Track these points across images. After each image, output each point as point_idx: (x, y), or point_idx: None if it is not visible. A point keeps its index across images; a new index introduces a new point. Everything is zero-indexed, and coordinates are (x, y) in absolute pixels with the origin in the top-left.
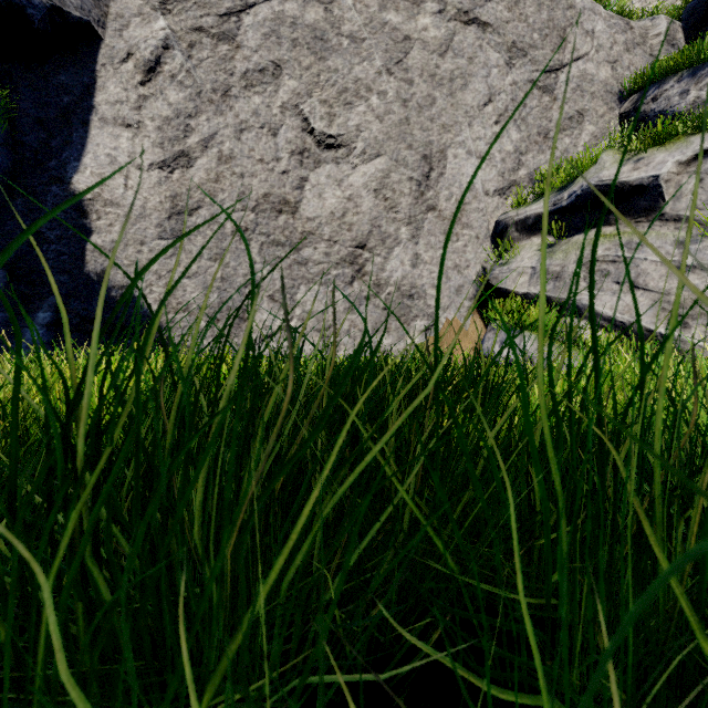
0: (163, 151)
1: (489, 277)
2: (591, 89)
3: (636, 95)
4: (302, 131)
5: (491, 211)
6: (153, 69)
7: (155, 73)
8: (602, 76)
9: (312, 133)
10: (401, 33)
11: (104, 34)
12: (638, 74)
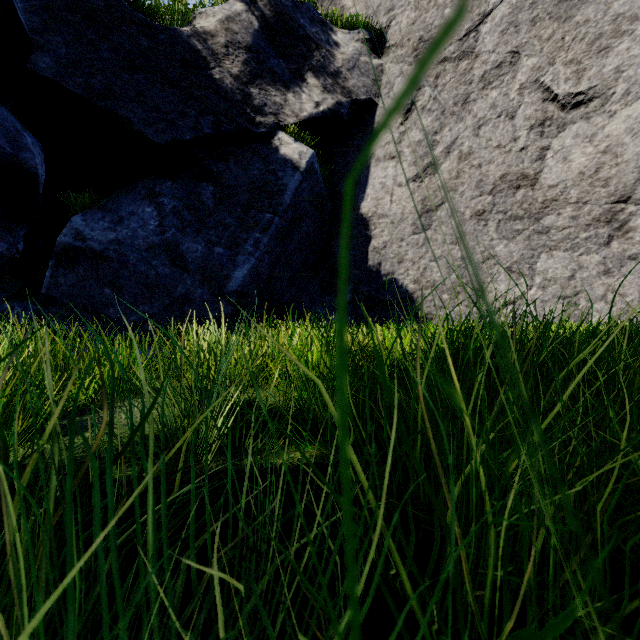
0: (415, 167)
1: None
2: None
3: None
4: (542, 102)
5: None
6: (409, 109)
7: (410, 112)
8: None
9: (554, 99)
10: None
11: (378, 101)
12: None
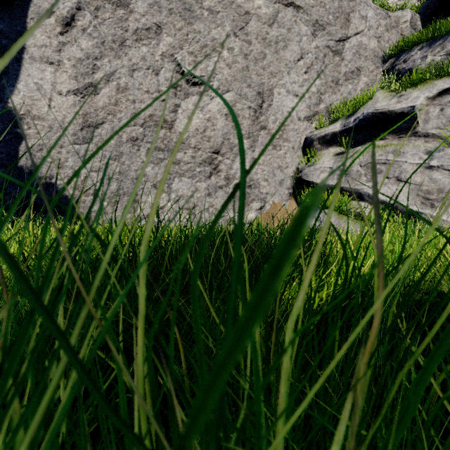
0: (77, 82)
1: (301, 174)
2: (365, 53)
3: (393, 59)
4: (176, 72)
5: (302, 131)
6: (69, 23)
7: (71, 27)
8: (372, 46)
9: (183, 74)
10: (243, 9)
11: None
12: (394, 45)
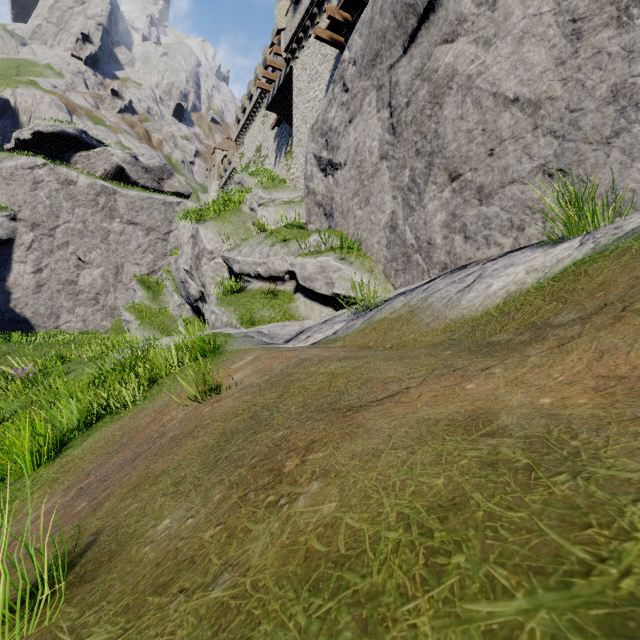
0: (34, 268)
1: None
2: None
3: None
4: (78, 259)
5: None
6: (30, 247)
7: (31, 248)
8: None
9: (81, 260)
10: (107, 230)
11: (16, 239)
12: None
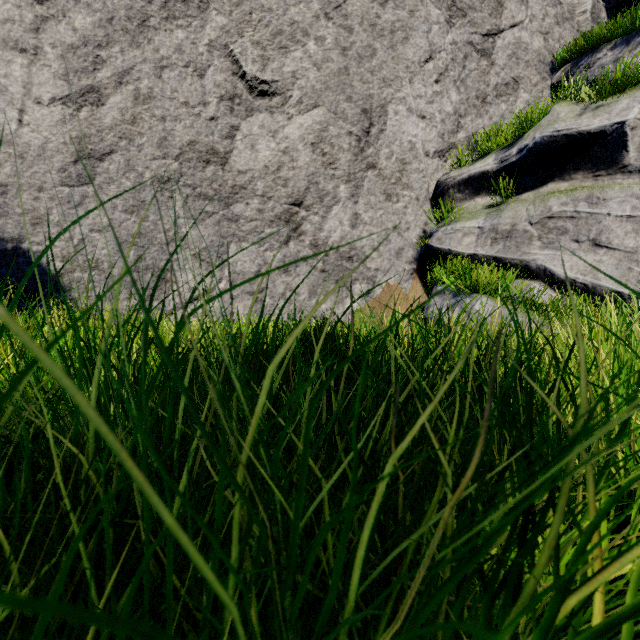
0: (67, 83)
1: (431, 238)
2: (525, 57)
3: (568, 65)
4: (232, 74)
5: (431, 173)
6: None
7: None
8: (535, 46)
9: (243, 77)
10: None
11: None
12: (570, 45)
